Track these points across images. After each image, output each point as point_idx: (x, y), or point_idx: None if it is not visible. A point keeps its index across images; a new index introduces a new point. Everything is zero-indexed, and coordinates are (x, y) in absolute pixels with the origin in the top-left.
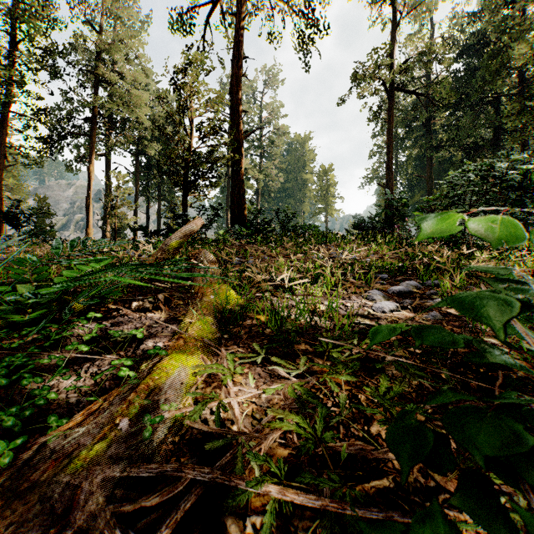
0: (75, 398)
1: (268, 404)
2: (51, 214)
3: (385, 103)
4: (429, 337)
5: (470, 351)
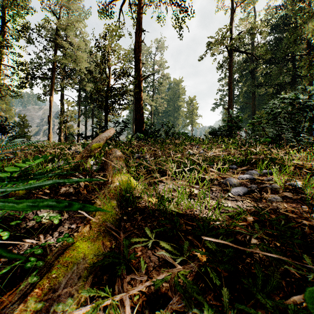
0: None
1: (156, 294)
2: (28, 125)
3: (227, 59)
4: None
5: (313, 232)
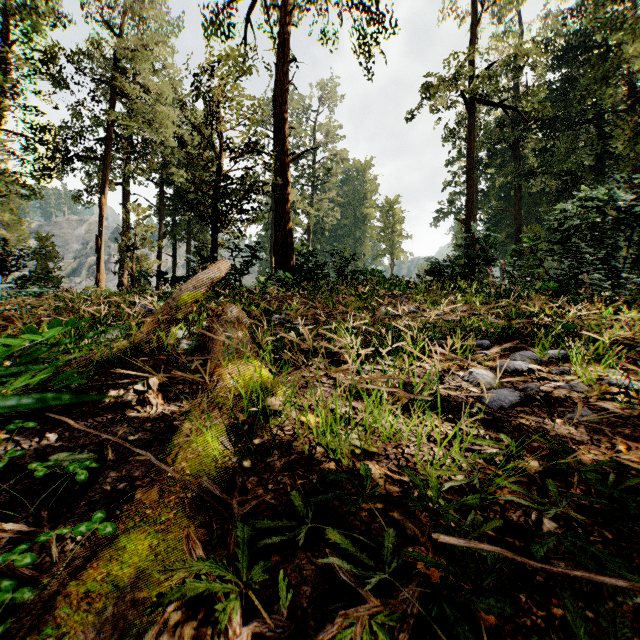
0: None
1: None
2: (55, 256)
3: (465, 119)
4: None
5: None
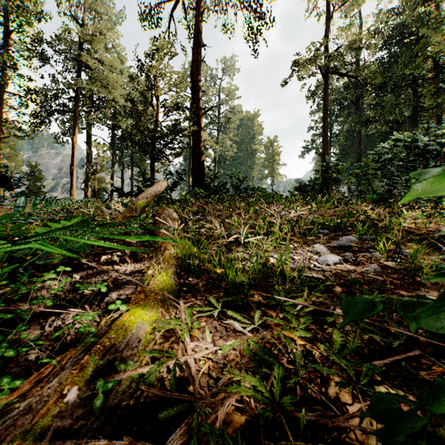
0: (35, 354)
1: (224, 360)
2: (41, 178)
3: (322, 84)
4: (423, 318)
5: None
